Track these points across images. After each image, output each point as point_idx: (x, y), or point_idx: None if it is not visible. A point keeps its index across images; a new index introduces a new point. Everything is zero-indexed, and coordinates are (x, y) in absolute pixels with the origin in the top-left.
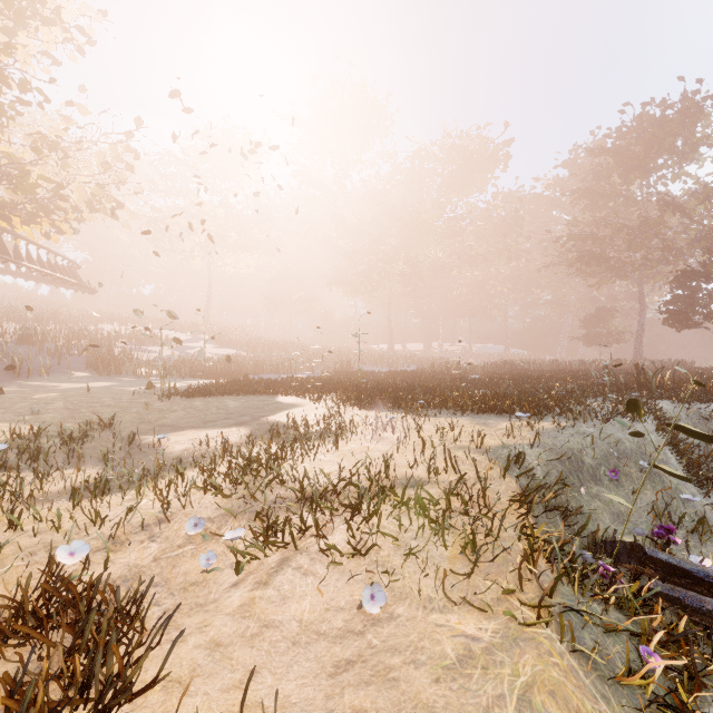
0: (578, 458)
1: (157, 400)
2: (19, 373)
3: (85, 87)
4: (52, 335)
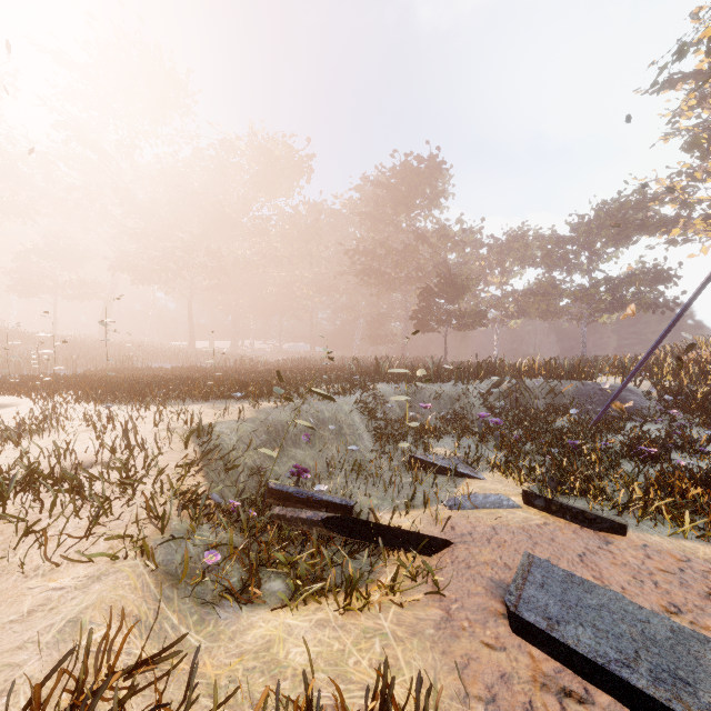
0: (285, 428)
1: None
2: None
3: None
4: None
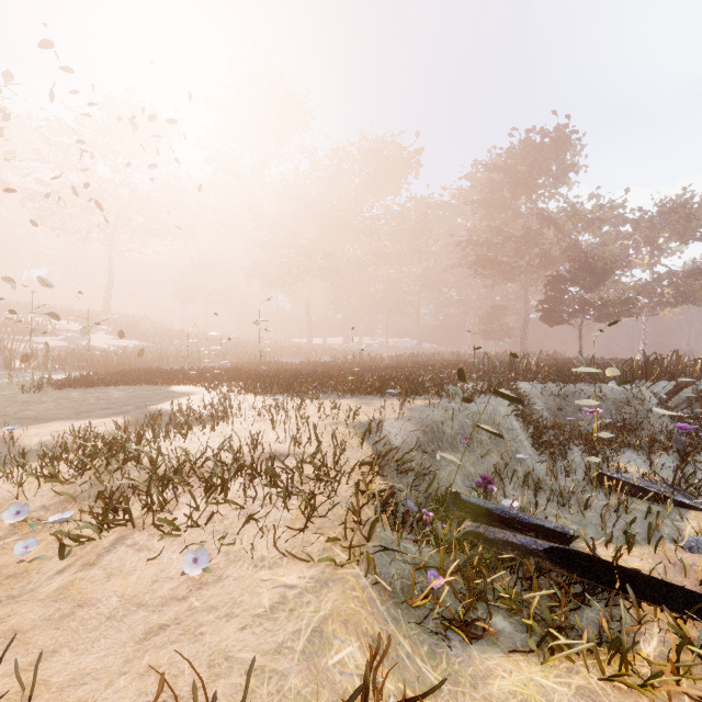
0: (440, 429)
1: (23, 392)
2: None
3: None
4: None
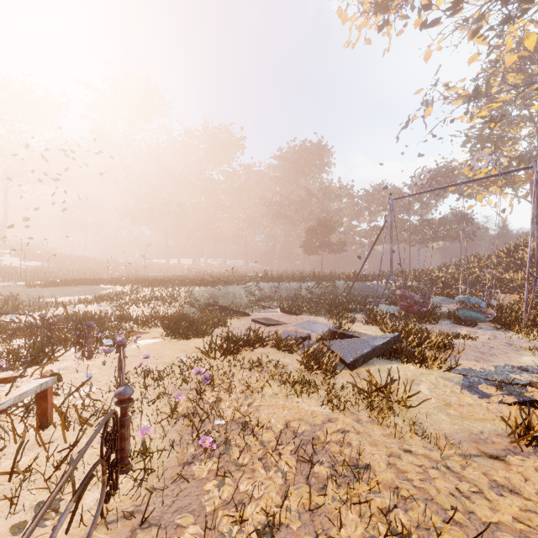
0: (215, 294)
1: (26, 289)
2: None
3: None
4: None
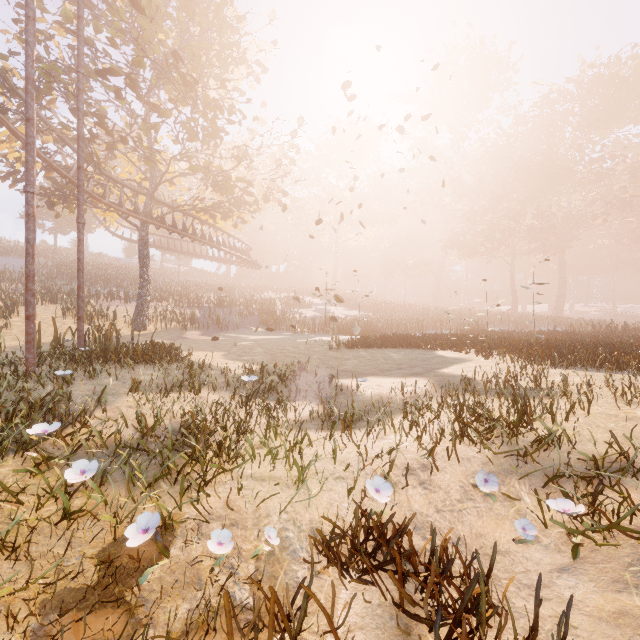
0: None
1: (327, 349)
2: (222, 328)
3: (264, 103)
4: (235, 301)
